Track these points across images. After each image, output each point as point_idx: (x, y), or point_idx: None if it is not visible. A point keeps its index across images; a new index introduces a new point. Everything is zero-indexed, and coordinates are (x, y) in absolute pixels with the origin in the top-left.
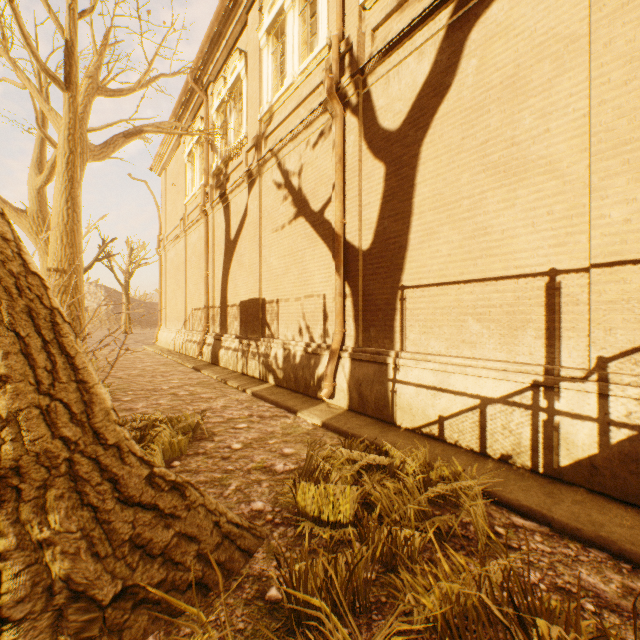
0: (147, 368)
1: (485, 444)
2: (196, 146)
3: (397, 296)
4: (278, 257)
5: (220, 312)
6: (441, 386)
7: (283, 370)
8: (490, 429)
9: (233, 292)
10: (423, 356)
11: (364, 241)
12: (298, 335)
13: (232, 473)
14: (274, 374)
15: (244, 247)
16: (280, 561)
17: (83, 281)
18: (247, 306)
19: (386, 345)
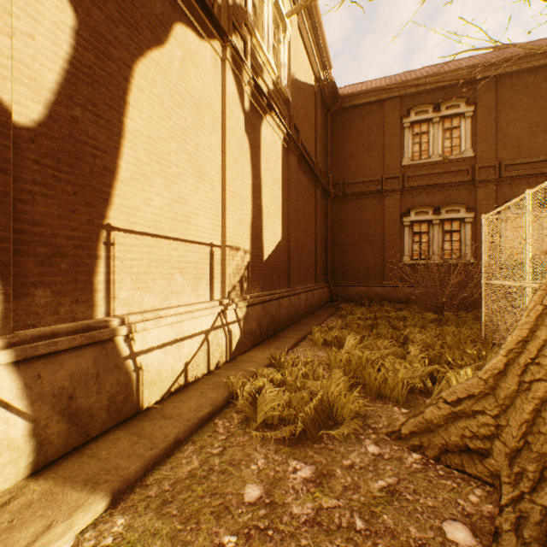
0: None
1: (210, 363)
2: None
3: (101, 238)
4: None
5: None
6: (181, 336)
7: None
8: (212, 351)
9: None
10: (156, 313)
11: (16, 103)
12: None
13: (366, 506)
14: None
15: None
16: (390, 415)
17: None
18: None
19: (80, 314)
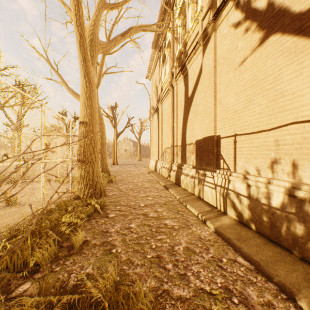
0: (138, 183)
1: None
2: (166, 50)
3: None
4: (235, 94)
5: (181, 149)
6: None
7: (248, 208)
8: None
9: (190, 134)
10: None
11: None
12: (267, 171)
13: None
14: (234, 208)
15: (199, 98)
16: None
17: (97, 130)
18: (201, 143)
19: None
